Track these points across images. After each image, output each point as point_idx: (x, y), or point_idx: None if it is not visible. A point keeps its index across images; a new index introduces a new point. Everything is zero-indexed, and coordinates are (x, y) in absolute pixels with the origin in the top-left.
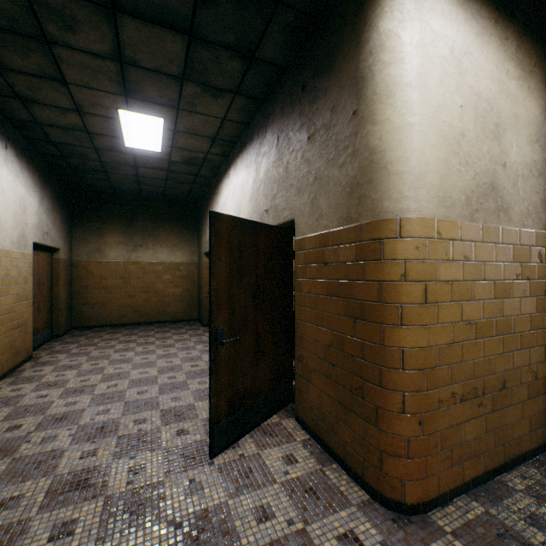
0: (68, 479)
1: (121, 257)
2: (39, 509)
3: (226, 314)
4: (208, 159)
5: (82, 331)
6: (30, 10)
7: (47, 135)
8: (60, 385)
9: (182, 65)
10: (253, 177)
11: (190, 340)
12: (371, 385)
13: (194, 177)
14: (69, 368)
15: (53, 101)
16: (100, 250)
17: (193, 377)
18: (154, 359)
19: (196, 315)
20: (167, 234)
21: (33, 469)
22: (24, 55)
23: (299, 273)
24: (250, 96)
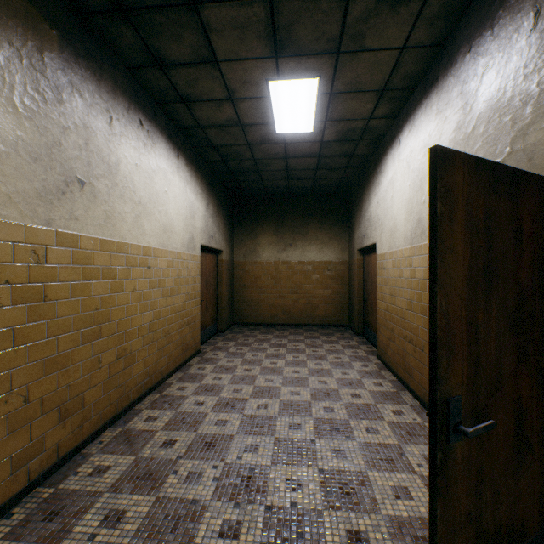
0: None
1: (272, 257)
2: None
3: (462, 366)
4: (369, 127)
5: (240, 328)
6: None
7: (208, 139)
8: (216, 391)
9: None
10: (455, 120)
11: (344, 354)
12: None
13: (347, 159)
14: (225, 371)
15: (209, 94)
16: (254, 251)
17: (356, 416)
18: (305, 375)
19: (346, 320)
20: (315, 231)
21: (170, 530)
22: (178, 39)
23: None
24: None
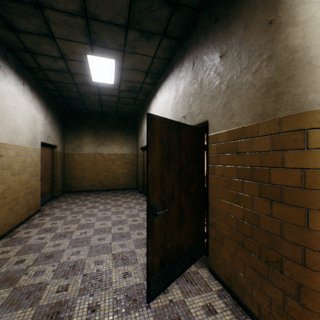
0: (46, 310)
1: (92, 150)
2: None
3: (159, 192)
4: (143, 87)
5: (70, 194)
6: None
7: (47, 76)
8: (53, 230)
9: (127, 15)
10: (174, 94)
11: (132, 202)
12: (292, 262)
13: (134, 100)
14: (59, 219)
15: (48, 52)
16: (80, 146)
17: (133, 229)
18: (110, 214)
19: (135, 185)
20: (118, 136)
21: (25, 299)
22: (27, 19)
23: (212, 160)
24: (172, 37)
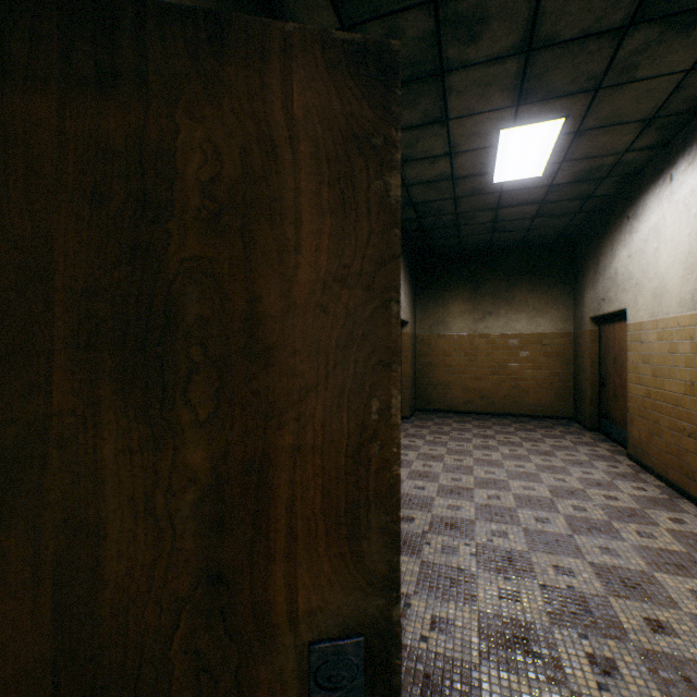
0: (497, 624)
1: (465, 329)
2: (479, 656)
3: None
4: (621, 162)
5: (426, 414)
6: (434, 40)
7: (409, 197)
8: (431, 478)
9: None
10: None
11: (577, 451)
12: None
13: (581, 201)
14: (432, 459)
15: (426, 153)
16: (442, 321)
17: (618, 518)
18: (533, 470)
19: (569, 411)
20: (524, 294)
21: (448, 586)
22: (413, 106)
23: None
24: None
